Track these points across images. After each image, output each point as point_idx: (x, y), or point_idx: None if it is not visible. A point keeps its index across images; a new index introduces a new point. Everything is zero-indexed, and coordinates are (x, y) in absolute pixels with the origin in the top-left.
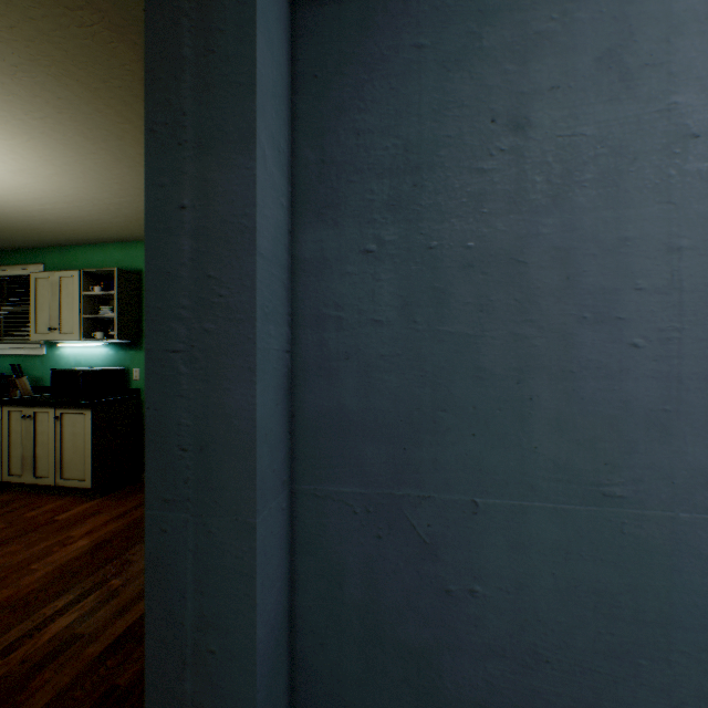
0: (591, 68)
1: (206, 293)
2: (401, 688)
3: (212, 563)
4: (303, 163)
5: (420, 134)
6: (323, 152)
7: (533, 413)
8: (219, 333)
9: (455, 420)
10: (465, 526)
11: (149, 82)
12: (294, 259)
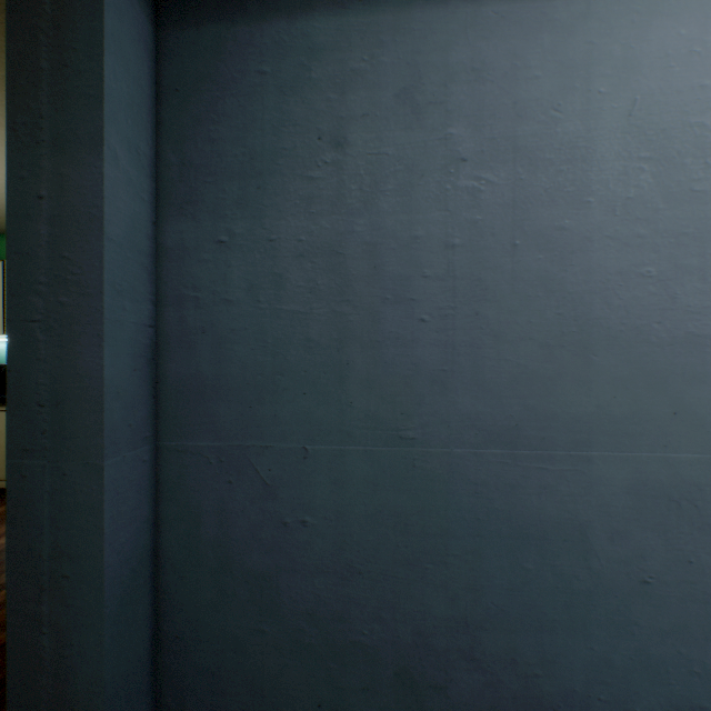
0: (392, 102)
1: (61, 272)
2: (248, 608)
3: (67, 501)
4: (167, 164)
5: (263, 145)
6: (184, 155)
7: (350, 375)
8: (73, 305)
9: (290, 383)
10: (298, 468)
11: (11, 87)
12: (159, 247)
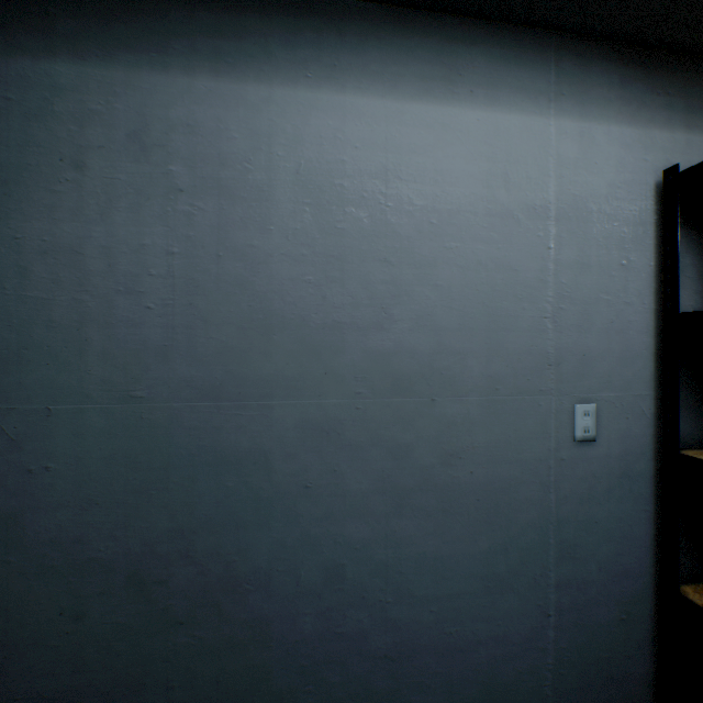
0: (125, 139)
1: None
2: None
3: None
4: None
5: (10, 159)
6: None
7: (89, 349)
8: None
9: (35, 356)
10: (43, 425)
11: None
12: None
